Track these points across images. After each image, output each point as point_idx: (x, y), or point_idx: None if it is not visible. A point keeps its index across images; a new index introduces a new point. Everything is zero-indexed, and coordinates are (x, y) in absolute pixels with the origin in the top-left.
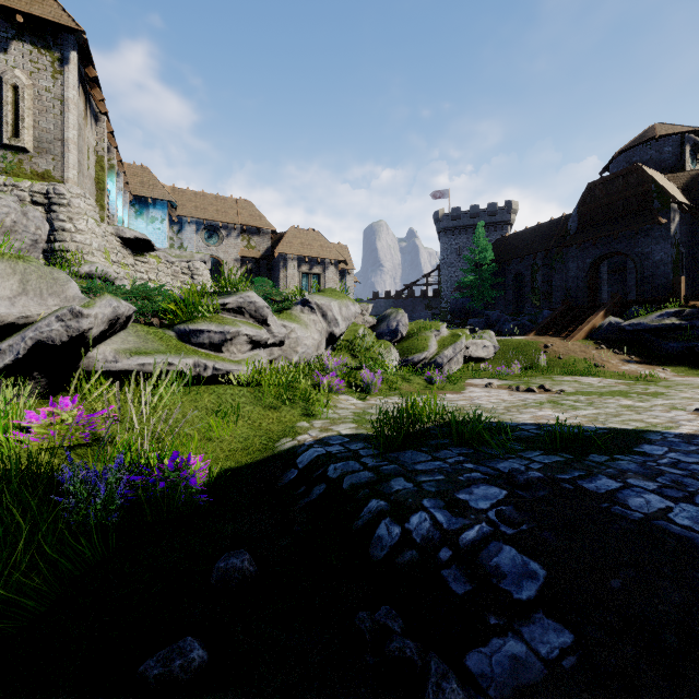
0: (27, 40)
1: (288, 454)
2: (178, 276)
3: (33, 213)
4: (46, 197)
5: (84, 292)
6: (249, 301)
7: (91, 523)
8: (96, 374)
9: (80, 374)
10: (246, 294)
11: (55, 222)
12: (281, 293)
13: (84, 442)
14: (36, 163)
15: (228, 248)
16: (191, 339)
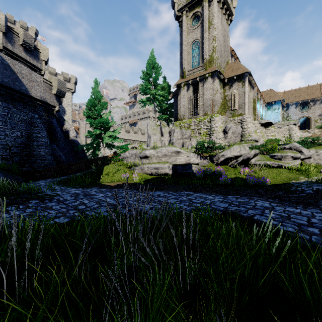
0: (236, 81)
1: (290, 182)
2: (282, 132)
3: (238, 127)
4: (240, 120)
5: (249, 147)
6: (293, 146)
7: (250, 184)
8: (251, 164)
9: (249, 164)
10: (292, 143)
11: (242, 126)
12: (318, 138)
13: (249, 175)
14: (238, 112)
15: (314, 110)
16: (273, 157)
